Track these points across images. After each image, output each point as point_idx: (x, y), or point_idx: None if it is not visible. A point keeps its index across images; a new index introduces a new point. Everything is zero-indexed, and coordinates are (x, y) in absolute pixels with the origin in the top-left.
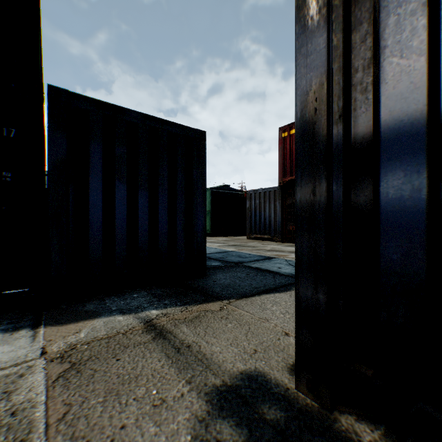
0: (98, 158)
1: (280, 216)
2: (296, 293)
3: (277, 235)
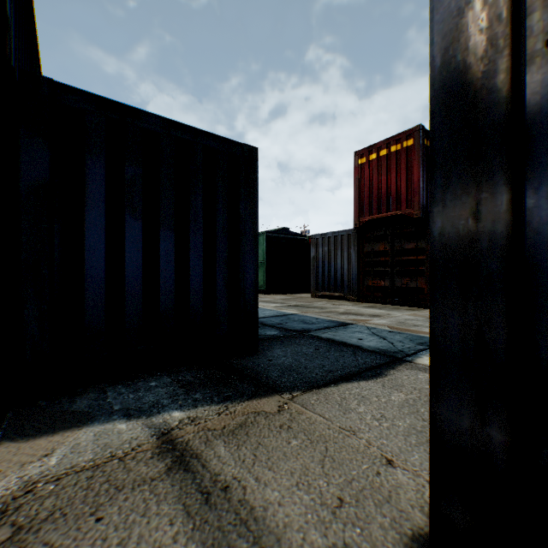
0: (99, 182)
1: (355, 268)
2: (432, 418)
3: (352, 292)
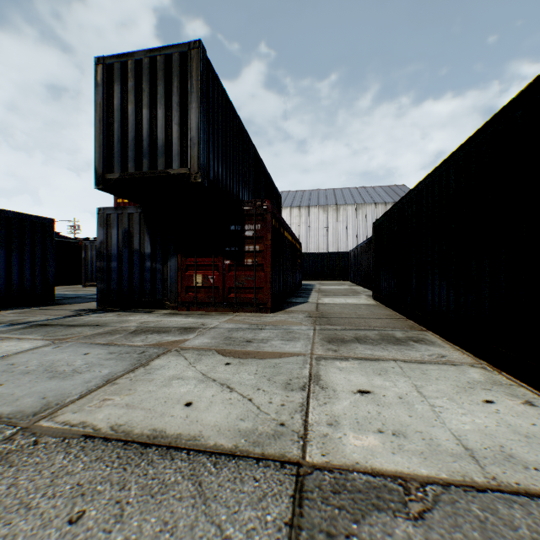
0: None
1: None
2: (98, 286)
3: None
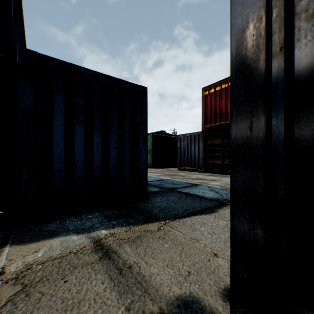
0: (60, 107)
1: (202, 153)
2: (231, 227)
3: (200, 167)
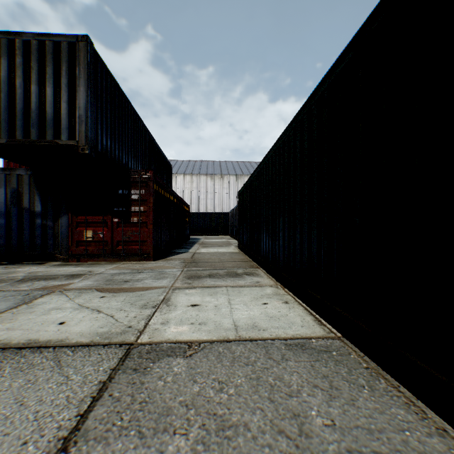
0: None
1: None
2: None
3: None
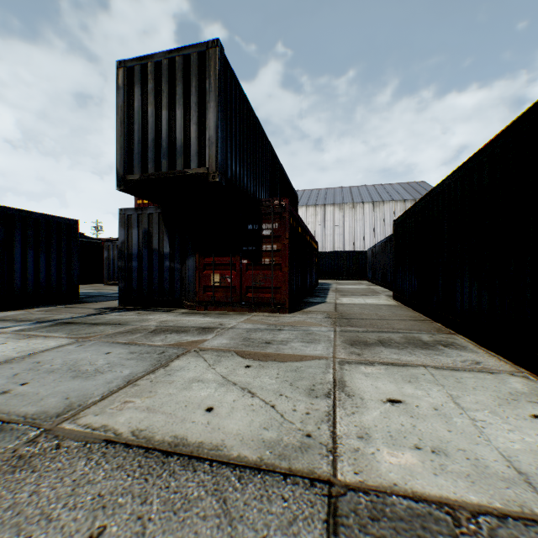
0: (19, 238)
1: None
2: (119, 285)
3: None
